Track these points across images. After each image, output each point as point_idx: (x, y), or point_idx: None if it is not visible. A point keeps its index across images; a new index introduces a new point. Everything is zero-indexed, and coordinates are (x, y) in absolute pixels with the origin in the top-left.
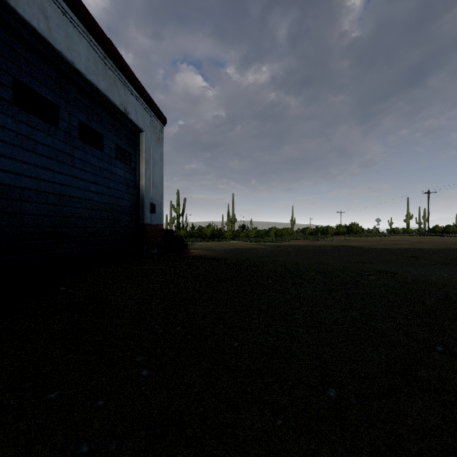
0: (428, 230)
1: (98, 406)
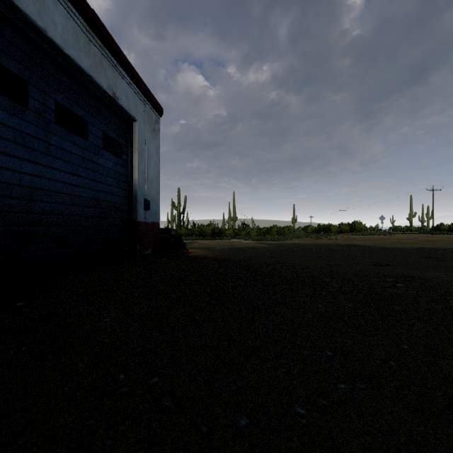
0: (432, 228)
1: None
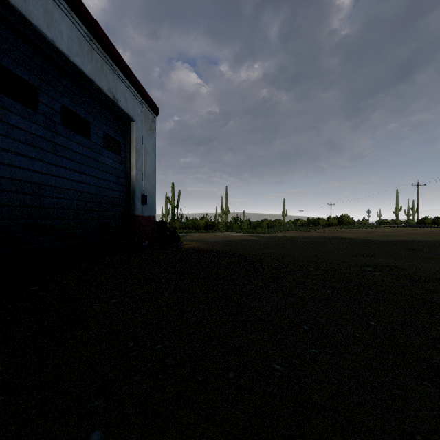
0: (417, 221)
1: None
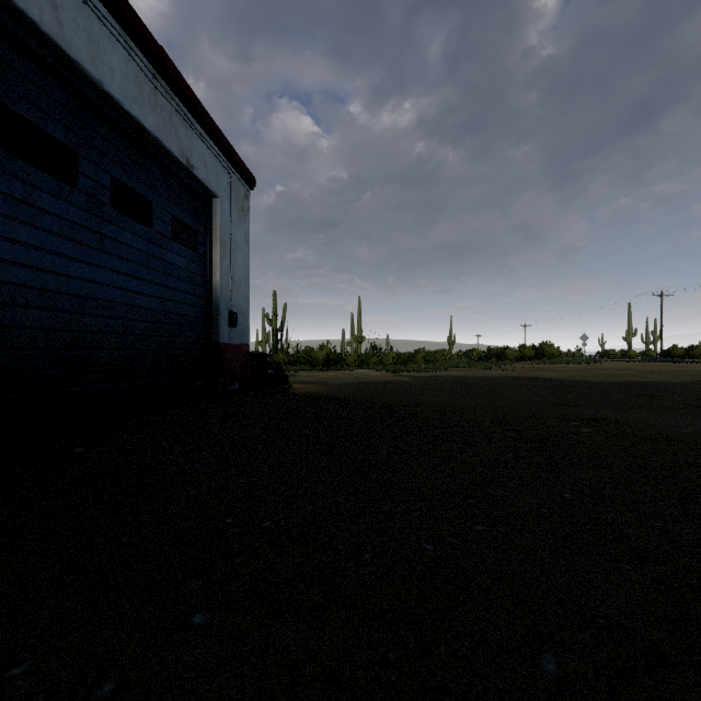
0: (661, 353)
1: (101, 697)
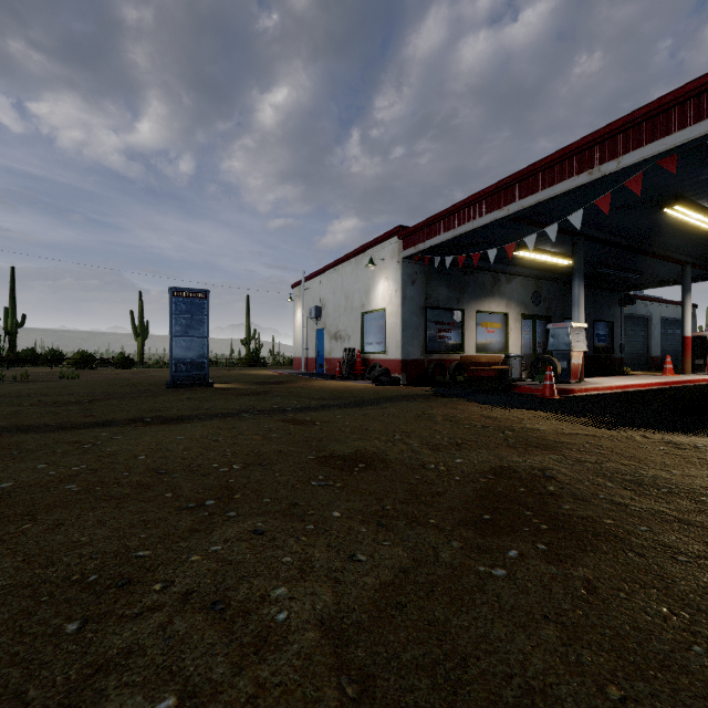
0: None
1: None
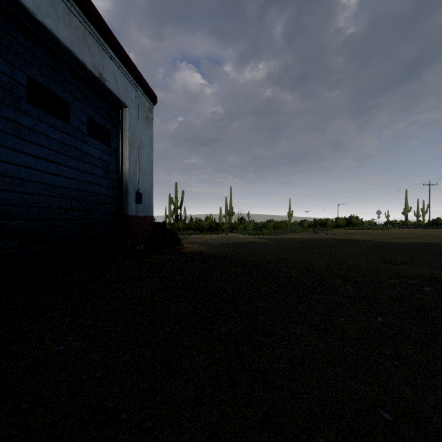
0: (429, 222)
1: None
